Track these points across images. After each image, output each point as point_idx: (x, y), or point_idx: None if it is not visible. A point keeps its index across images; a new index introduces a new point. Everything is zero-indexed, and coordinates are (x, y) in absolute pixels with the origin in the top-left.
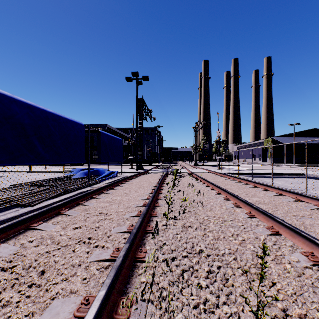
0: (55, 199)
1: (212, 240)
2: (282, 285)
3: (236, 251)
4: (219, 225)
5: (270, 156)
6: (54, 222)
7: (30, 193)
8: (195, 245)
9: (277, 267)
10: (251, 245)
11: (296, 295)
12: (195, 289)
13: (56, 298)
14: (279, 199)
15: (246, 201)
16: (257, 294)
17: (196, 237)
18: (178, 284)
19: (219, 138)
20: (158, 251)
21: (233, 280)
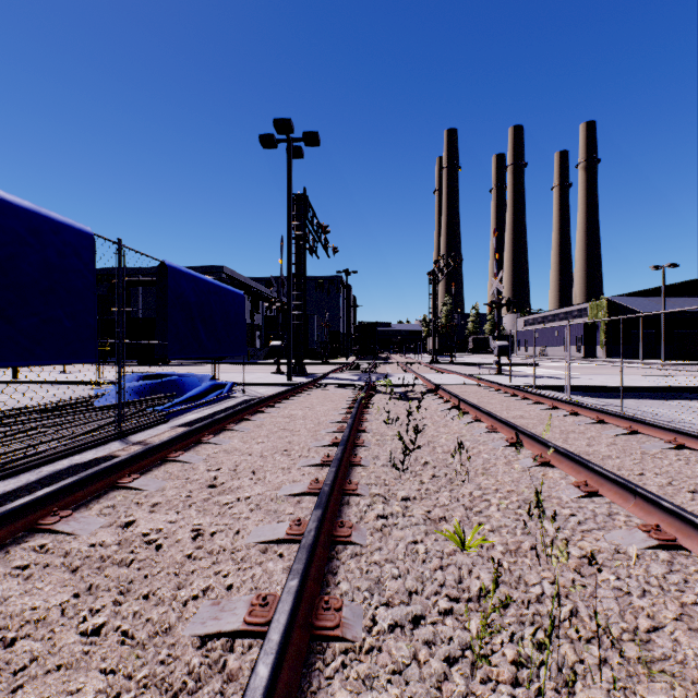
0: None
1: None
2: None
3: None
4: None
5: (606, 341)
6: None
7: None
8: None
9: None
10: None
11: None
12: None
13: None
14: None
15: None
16: None
17: None
18: None
19: (497, 295)
20: None
21: None
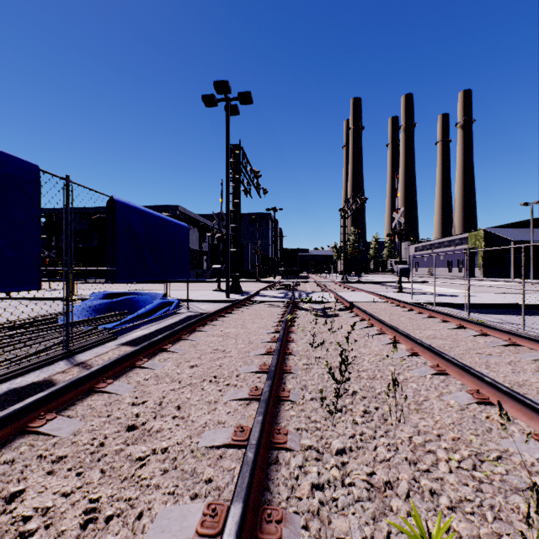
0: None
1: None
2: None
3: None
4: None
5: (483, 264)
6: None
7: None
8: None
9: None
10: None
11: None
12: None
13: None
14: None
15: None
16: None
17: None
18: None
19: (399, 227)
20: None
21: None
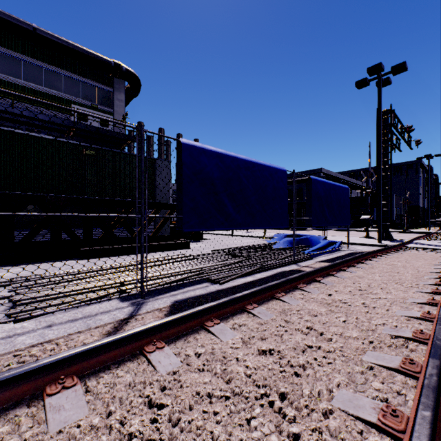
0: (247, 277)
1: None
2: None
3: None
4: None
5: None
6: (234, 325)
7: (222, 264)
8: None
9: None
10: None
11: None
12: None
13: None
14: None
15: None
16: None
17: None
18: None
19: None
20: None
21: None
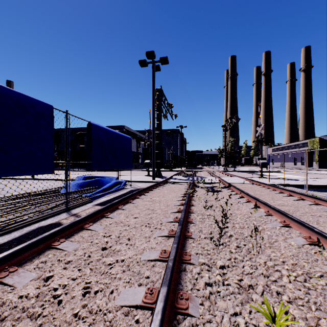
0: None
1: None
2: None
3: None
4: None
5: (318, 159)
6: None
7: None
8: None
9: None
10: None
11: None
12: None
13: None
14: None
15: None
16: None
17: None
18: None
19: (260, 136)
20: None
21: None
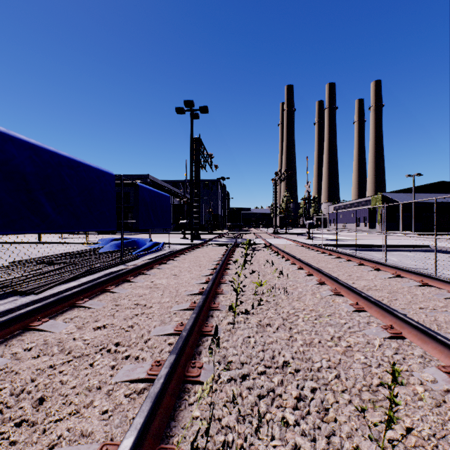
0: (71, 282)
1: (301, 346)
2: (413, 422)
3: (338, 364)
4: (312, 322)
5: (381, 220)
6: (66, 319)
7: (35, 274)
8: (277, 355)
9: (403, 391)
10: (362, 355)
11: (436, 439)
12: (277, 428)
13: (56, 446)
14: (398, 282)
15: (351, 286)
16: (375, 436)
17: (278, 341)
18: (251, 420)
19: (308, 194)
20: (221, 365)
21: (336, 411)
